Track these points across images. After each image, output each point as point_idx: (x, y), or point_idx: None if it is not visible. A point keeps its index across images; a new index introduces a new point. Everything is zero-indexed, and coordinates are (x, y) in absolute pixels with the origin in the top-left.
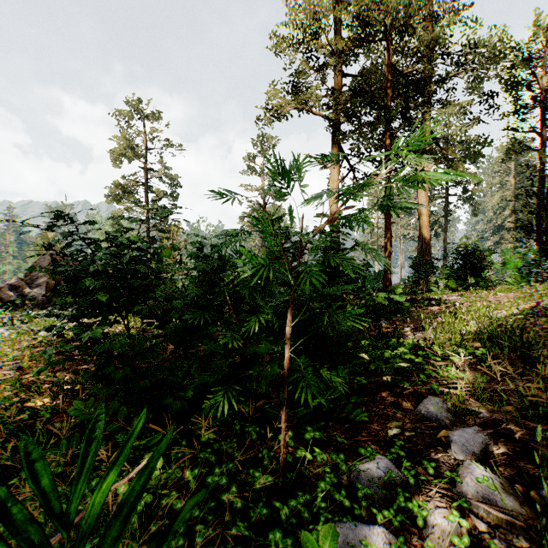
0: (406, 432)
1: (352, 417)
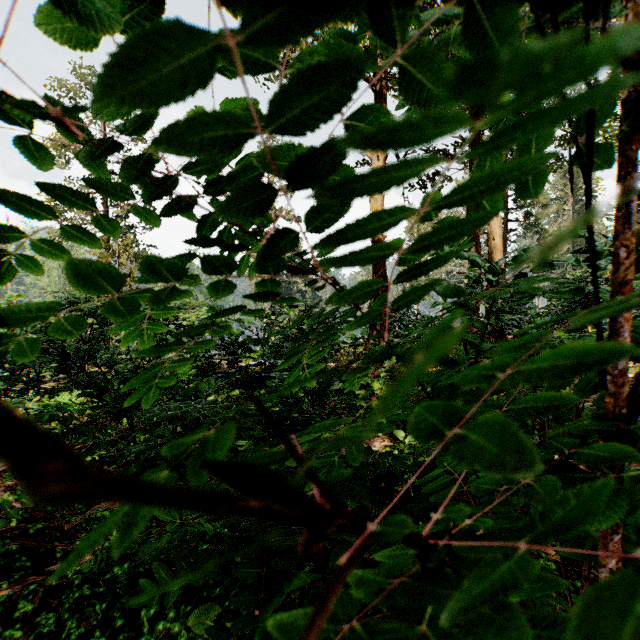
0: None
1: None
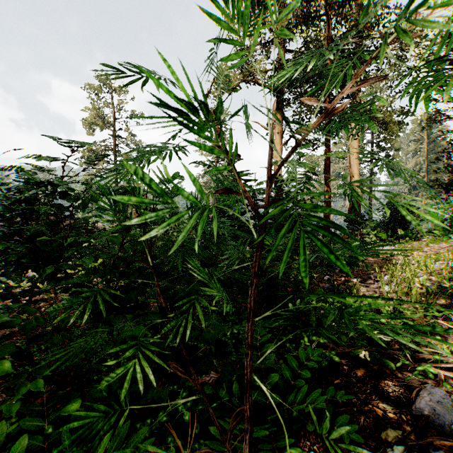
0: None
1: None
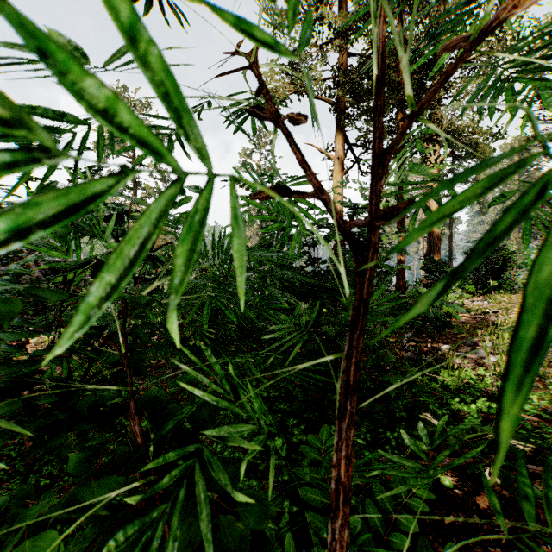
0: None
1: None
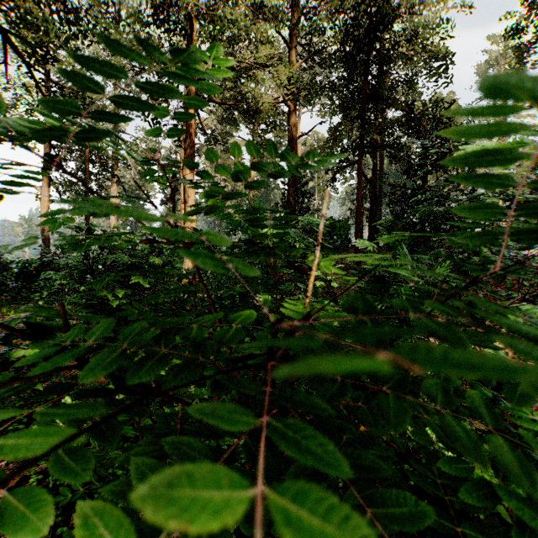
0: None
1: None
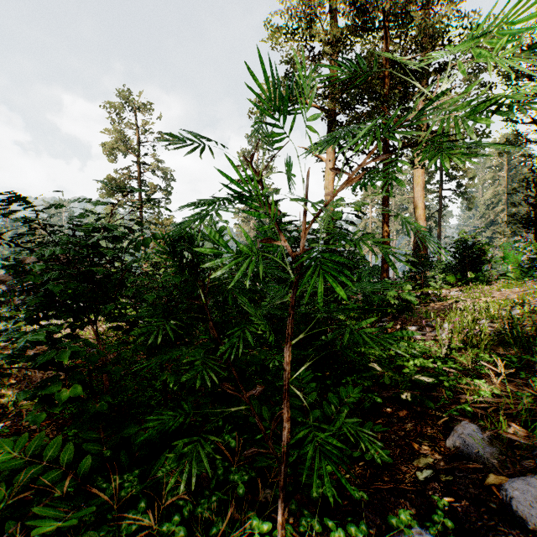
0: (441, 476)
1: (370, 456)
